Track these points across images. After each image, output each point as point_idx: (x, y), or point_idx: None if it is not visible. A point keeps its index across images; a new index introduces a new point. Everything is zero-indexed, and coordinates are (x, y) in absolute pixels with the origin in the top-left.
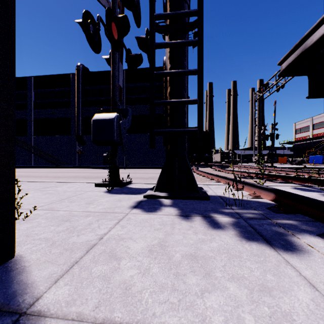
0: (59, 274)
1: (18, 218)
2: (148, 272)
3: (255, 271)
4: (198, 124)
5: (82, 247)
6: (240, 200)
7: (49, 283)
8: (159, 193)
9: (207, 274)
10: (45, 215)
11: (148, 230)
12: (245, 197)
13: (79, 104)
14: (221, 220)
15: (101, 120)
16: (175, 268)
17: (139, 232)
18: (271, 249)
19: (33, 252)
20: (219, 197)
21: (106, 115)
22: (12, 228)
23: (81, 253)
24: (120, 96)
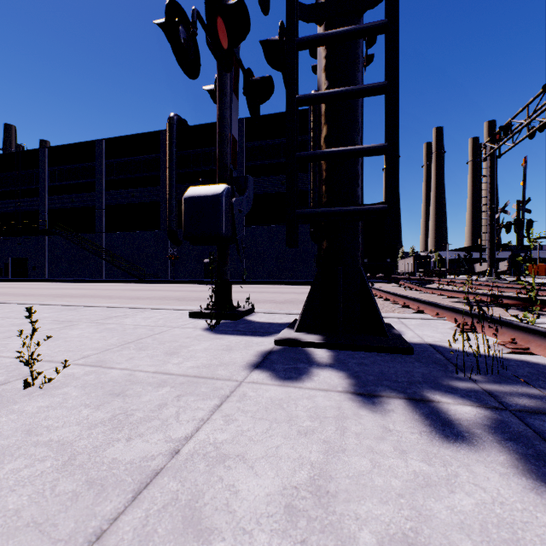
0: None
1: (34, 383)
2: None
3: None
4: (388, 195)
5: (127, 478)
6: (483, 356)
7: None
8: (306, 335)
9: None
10: (84, 379)
11: (284, 434)
12: (492, 350)
13: (172, 179)
14: (458, 413)
15: (199, 197)
16: None
17: (264, 437)
18: None
19: (17, 487)
20: (433, 347)
21: (208, 189)
22: None
23: (118, 502)
24: (234, 156)
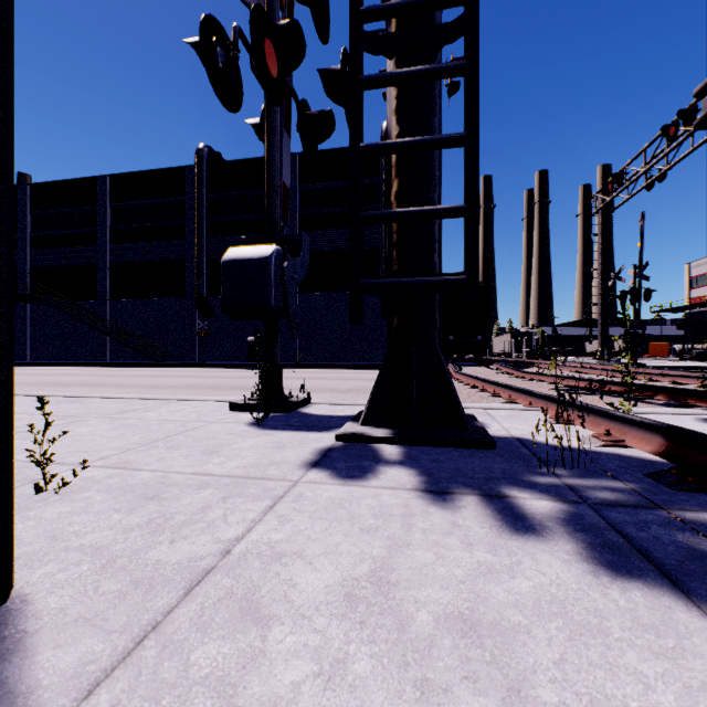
0: (104, 666)
1: (47, 488)
2: (342, 672)
3: (661, 690)
4: (467, 265)
5: (176, 577)
6: (573, 450)
7: (72, 697)
8: (373, 429)
9: (513, 692)
10: (108, 482)
11: (345, 532)
12: (585, 443)
13: (201, 231)
14: (533, 507)
15: (242, 261)
16: (419, 661)
17: (323, 536)
18: (691, 610)
19: (56, 589)
20: (519, 441)
21: (253, 250)
22: (2, 529)
23: (170, 598)
24: (285, 208)
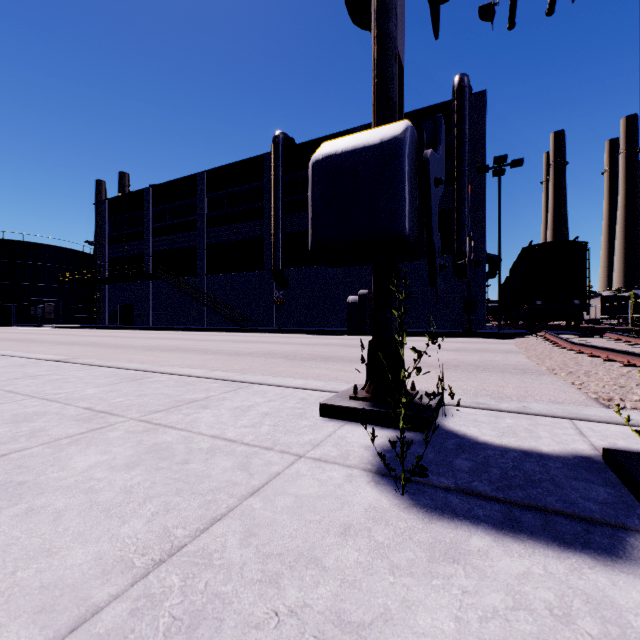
0: None
1: None
2: None
3: None
4: None
5: None
6: None
7: None
8: None
9: None
10: None
11: None
12: None
13: (277, 210)
14: None
15: (346, 154)
16: None
17: None
18: None
19: None
20: None
21: (365, 135)
22: None
23: None
24: (399, 96)
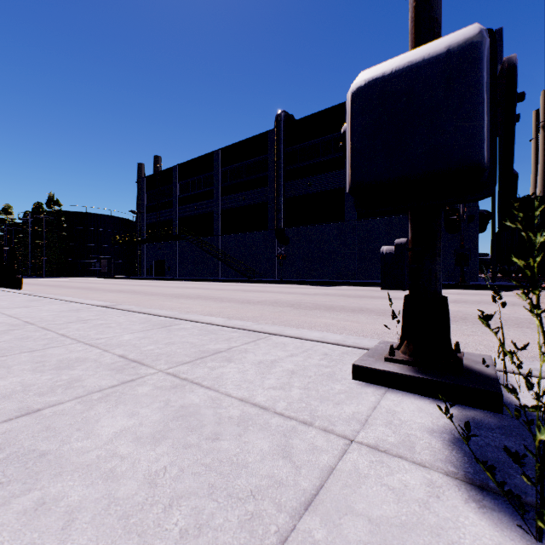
0: None
1: None
2: None
3: None
4: None
5: None
6: None
7: None
8: None
9: None
10: None
11: None
12: None
13: (279, 178)
14: None
15: (398, 73)
16: None
17: None
18: None
19: None
20: None
21: (420, 50)
22: None
23: None
24: None
